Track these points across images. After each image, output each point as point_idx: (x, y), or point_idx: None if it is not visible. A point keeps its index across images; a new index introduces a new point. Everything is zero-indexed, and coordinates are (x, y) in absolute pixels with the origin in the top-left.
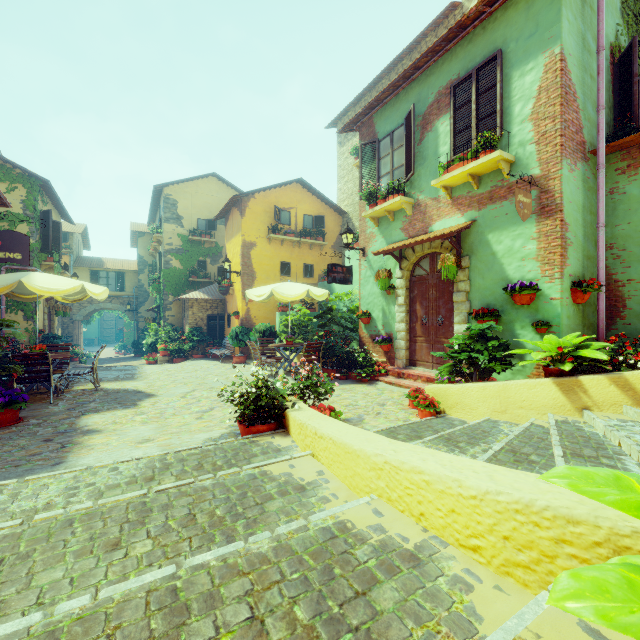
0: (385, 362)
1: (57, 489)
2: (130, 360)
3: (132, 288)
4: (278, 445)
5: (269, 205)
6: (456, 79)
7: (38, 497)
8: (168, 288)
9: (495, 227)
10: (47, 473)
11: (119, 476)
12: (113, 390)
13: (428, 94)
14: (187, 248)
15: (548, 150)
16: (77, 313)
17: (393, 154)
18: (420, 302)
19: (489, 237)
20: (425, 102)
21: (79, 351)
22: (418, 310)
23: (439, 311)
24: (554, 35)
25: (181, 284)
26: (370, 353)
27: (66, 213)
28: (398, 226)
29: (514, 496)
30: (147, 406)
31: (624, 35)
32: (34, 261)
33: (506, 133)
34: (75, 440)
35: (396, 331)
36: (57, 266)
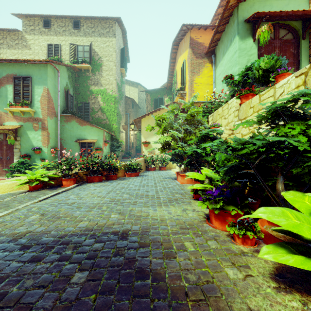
0: None
1: None
2: None
3: None
4: None
5: None
6: (15, 75)
7: None
8: None
9: (29, 129)
10: None
11: None
12: None
13: (3, 72)
14: None
15: (44, 112)
16: None
17: None
18: None
19: (27, 132)
20: (1, 74)
21: None
22: None
23: (8, 155)
24: (46, 83)
25: None
26: None
27: None
28: None
29: (11, 182)
30: None
31: (69, 84)
32: None
33: (33, 102)
34: None
35: None
36: None
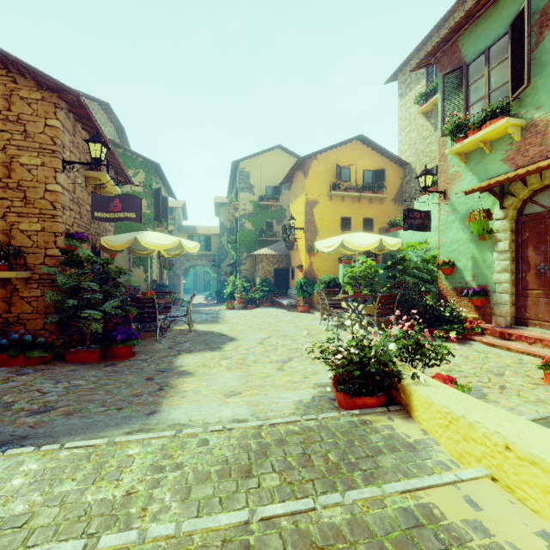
0: (476, 318)
1: (141, 466)
2: (214, 305)
3: (216, 248)
4: (405, 435)
5: (330, 164)
6: None
7: (120, 477)
8: (242, 246)
9: None
10: (136, 435)
11: (209, 457)
12: (202, 332)
13: None
14: (257, 212)
15: None
16: (179, 268)
17: (489, 74)
18: (534, 246)
19: None
20: None
21: (180, 297)
22: (531, 256)
23: None
24: None
25: (252, 243)
26: (453, 307)
27: (171, 190)
28: (497, 157)
29: None
30: (230, 350)
31: None
32: (150, 227)
33: None
34: (171, 382)
35: (494, 282)
36: (165, 231)
